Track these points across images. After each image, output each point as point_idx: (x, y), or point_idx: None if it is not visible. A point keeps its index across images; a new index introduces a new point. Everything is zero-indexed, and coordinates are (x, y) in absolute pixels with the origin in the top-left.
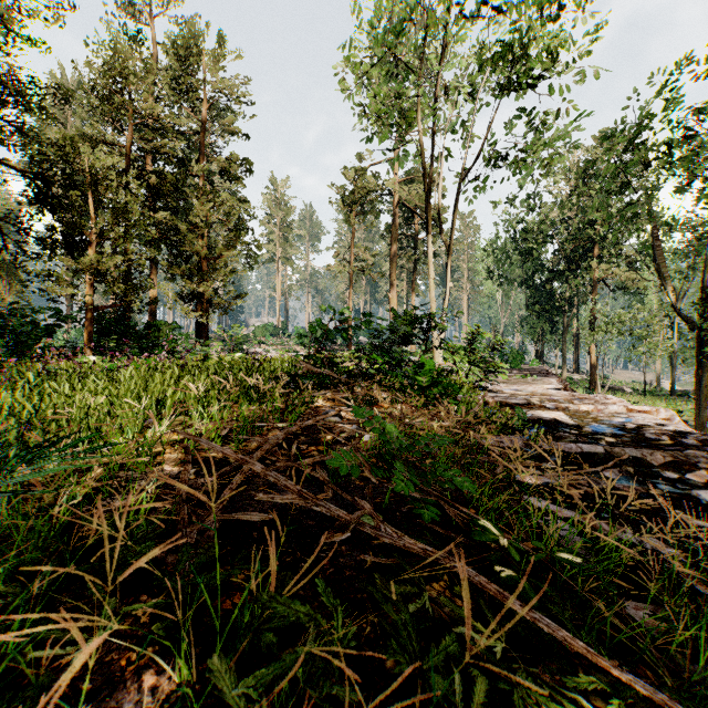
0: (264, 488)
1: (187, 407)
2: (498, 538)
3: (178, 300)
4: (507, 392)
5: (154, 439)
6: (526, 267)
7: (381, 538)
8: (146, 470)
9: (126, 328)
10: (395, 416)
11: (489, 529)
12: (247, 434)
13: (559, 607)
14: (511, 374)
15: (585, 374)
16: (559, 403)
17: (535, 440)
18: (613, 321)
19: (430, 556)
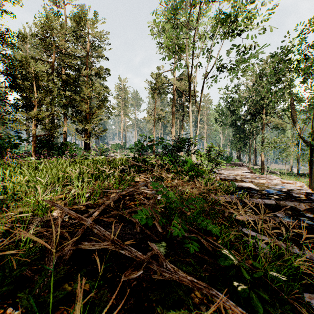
0: (104, 226)
1: (73, 182)
2: (234, 262)
3: (76, 132)
4: (225, 174)
5: (53, 198)
6: (232, 118)
7: (163, 273)
8: (43, 216)
9: (51, 144)
10: (174, 186)
11: (228, 256)
12: (98, 196)
13: (273, 308)
14: (226, 166)
15: (259, 166)
16: (249, 179)
17: (242, 197)
18: (271, 142)
19: (196, 287)
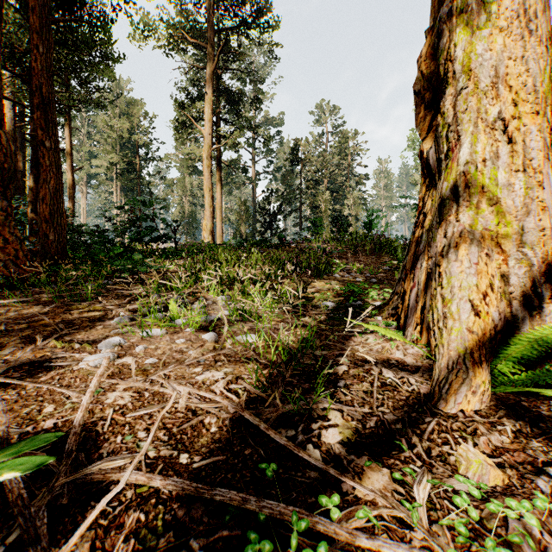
0: None
1: None
2: None
3: None
4: None
5: None
6: None
7: None
8: None
9: None
10: None
11: None
12: None
13: None
14: None
15: None
16: None
17: None
18: None
19: None
